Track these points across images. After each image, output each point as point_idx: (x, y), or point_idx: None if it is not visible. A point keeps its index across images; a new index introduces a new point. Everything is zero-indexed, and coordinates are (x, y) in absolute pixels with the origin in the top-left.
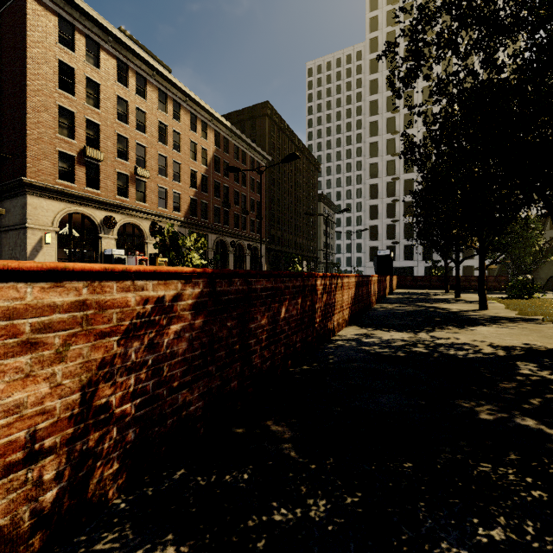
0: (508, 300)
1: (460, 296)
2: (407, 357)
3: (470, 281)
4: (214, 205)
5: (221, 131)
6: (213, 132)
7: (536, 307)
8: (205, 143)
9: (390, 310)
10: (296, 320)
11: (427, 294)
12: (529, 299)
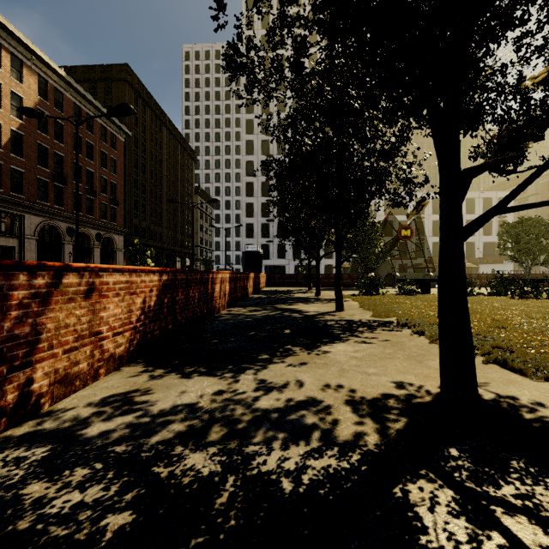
0: (361, 297)
1: (320, 294)
2: (117, 548)
3: (330, 278)
4: (37, 176)
5: (50, 79)
6: (35, 76)
7: (385, 305)
8: (18, 86)
9: (235, 318)
10: None
11: (291, 292)
12: (377, 295)
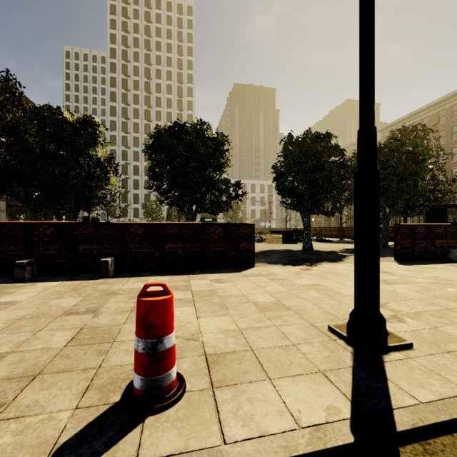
0: None
1: None
2: None
3: None
4: None
5: None
6: None
7: None
8: None
9: None
10: None
11: None
12: None
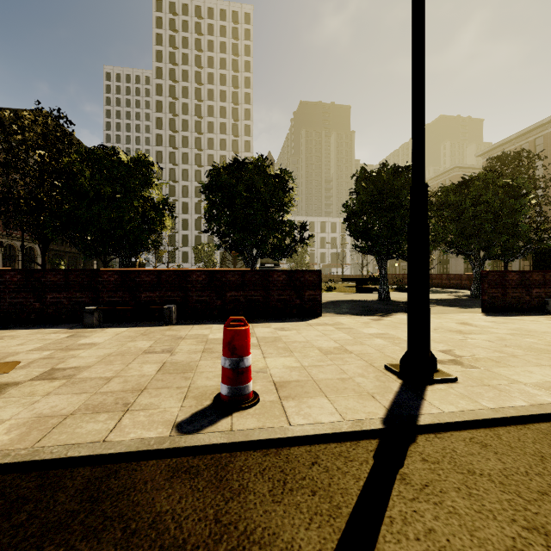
0: None
1: None
2: None
3: None
4: None
5: None
6: None
7: None
8: None
9: None
10: None
11: None
12: None
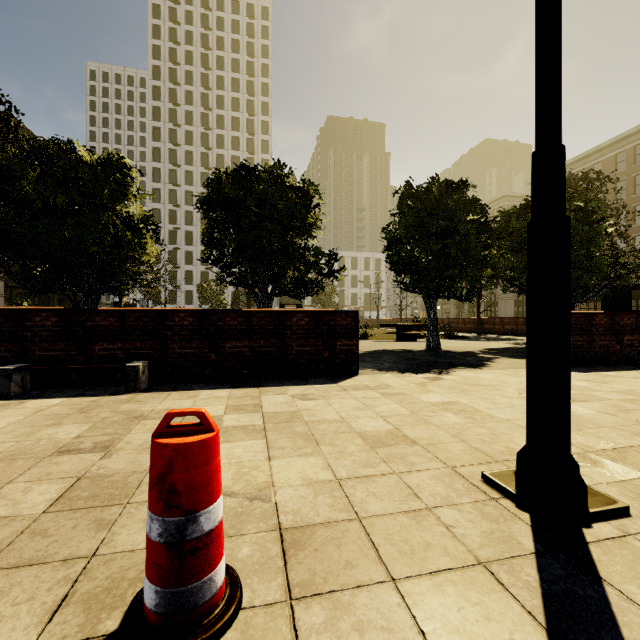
0: None
1: None
2: None
3: None
4: None
5: None
6: None
7: None
8: None
9: None
10: None
11: None
12: None
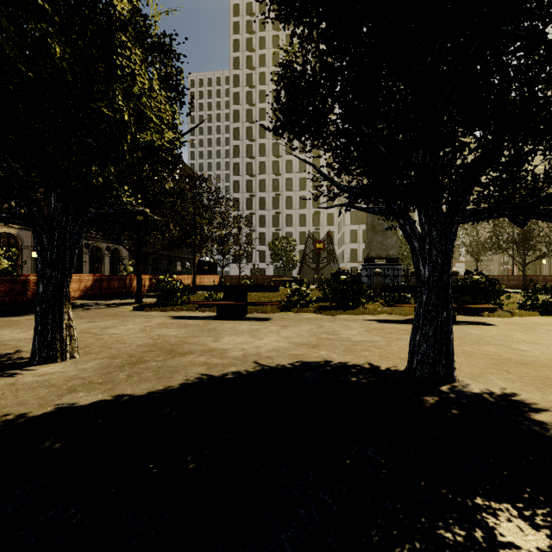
0: None
1: None
2: None
3: (264, 279)
4: None
5: None
6: None
7: None
8: None
9: None
10: (5, 292)
11: None
12: None
